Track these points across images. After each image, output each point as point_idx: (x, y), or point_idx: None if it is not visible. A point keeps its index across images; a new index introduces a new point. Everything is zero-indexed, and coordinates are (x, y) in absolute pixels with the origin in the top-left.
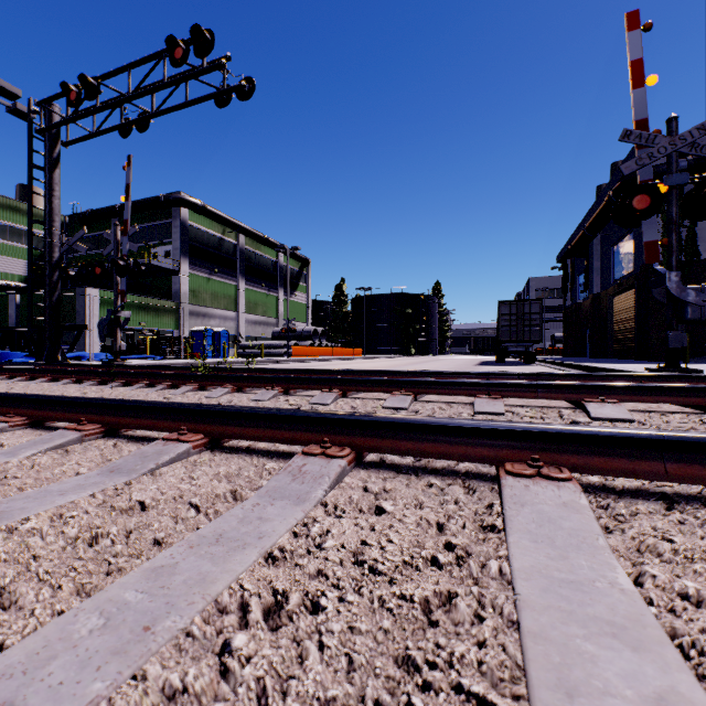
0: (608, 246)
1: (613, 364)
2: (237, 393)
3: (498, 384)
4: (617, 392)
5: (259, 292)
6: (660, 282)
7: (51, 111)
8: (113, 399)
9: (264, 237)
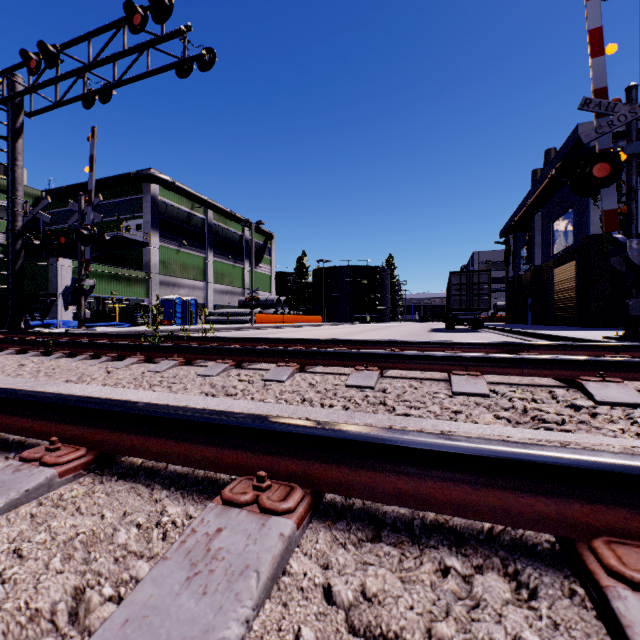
0: (548, 222)
1: (561, 331)
2: (186, 366)
3: (476, 358)
4: (617, 368)
5: (226, 264)
6: (619, 251)
7: (14, 82)
8: None
9: (230, 213)
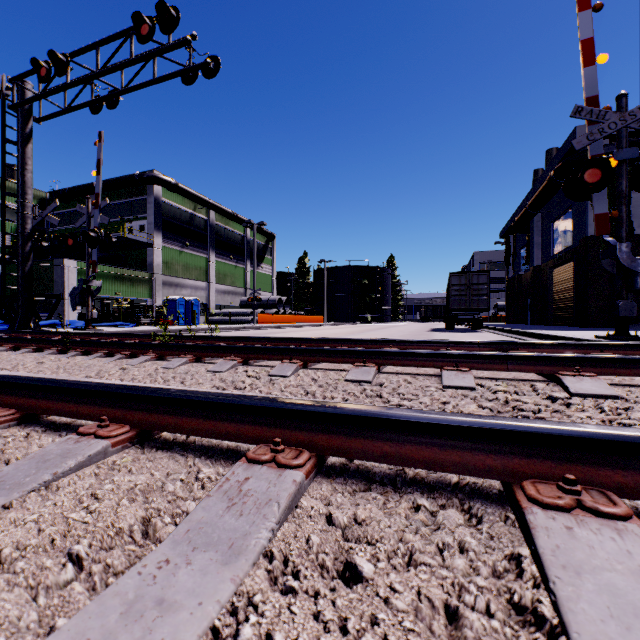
0: (548, 222)
1: (558, 331)
2: (196, 363)
3: (465, 355)
4: (592, 364)
5: (228, 264)
6: (610, 253)
7: (23, 88)
8: (33, 379)
9: (232, 213)
